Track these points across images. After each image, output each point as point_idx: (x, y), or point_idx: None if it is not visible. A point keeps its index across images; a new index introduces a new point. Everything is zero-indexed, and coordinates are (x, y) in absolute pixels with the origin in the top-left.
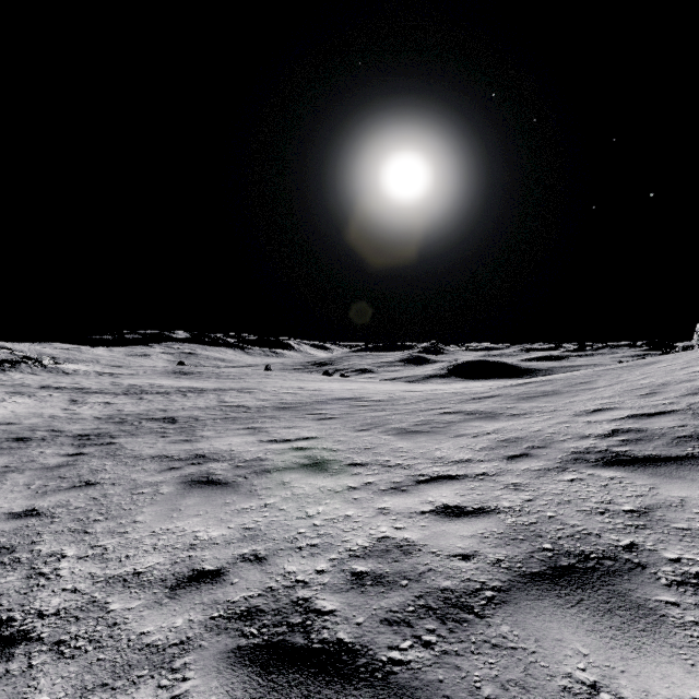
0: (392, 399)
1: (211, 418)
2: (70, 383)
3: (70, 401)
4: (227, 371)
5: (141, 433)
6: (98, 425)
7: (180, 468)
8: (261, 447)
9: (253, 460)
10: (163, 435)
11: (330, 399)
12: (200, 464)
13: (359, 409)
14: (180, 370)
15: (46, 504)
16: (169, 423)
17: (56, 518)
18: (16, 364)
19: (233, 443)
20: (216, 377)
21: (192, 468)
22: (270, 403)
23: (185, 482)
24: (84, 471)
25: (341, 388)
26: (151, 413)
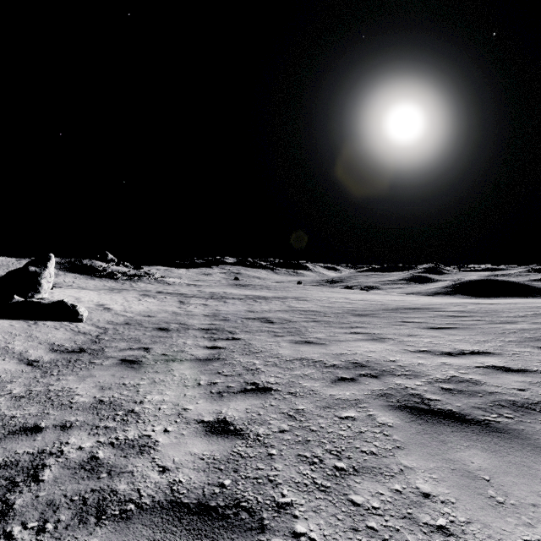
0: (479, 310)
1: (301, 321)
2: (173, 290)
3: (179, 302)
4: (272, 285)
5: (252, 330)
6: (210, 321)
7: (354, 379)
8: (429, 360)
9: (456, 380)
10: (275, 334)
11: (395, 308)
12: (377, 377)
13: (460, 319)
14: (238, 283)
15: (234, 413)
16: (267, 322)
17: (268, 446)
18: (141, 277)
19: (375, 351)
20: (267, 288)
21: (372, 381)
22: (338, 309)
23: (396, 407)
24: (238, 368)
25: (385, 299)
26: (243, 313)
